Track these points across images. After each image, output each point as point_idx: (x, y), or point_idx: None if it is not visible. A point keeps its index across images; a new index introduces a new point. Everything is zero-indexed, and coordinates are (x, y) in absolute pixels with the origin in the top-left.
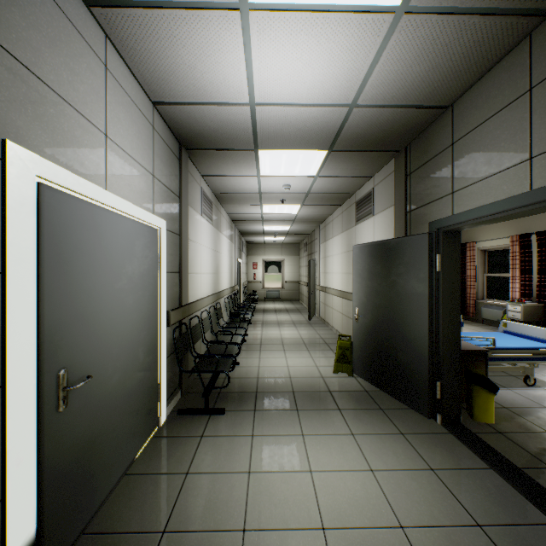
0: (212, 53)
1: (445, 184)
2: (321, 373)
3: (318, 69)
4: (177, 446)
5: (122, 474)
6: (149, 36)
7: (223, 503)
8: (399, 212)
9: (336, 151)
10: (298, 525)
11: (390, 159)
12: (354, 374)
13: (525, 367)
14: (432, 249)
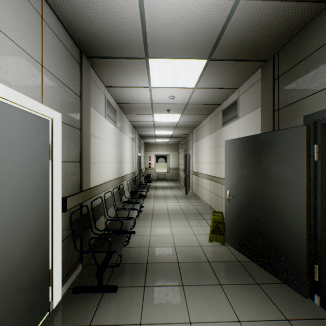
0: None
1: None
2: (199, 241)
3: None
4: None
5: None
6: None
7: None
8: (266, 112)
9: (214, 60)
10: None
11: (256, 70)
12: (225, 243)
13: None
14: (310, 140)
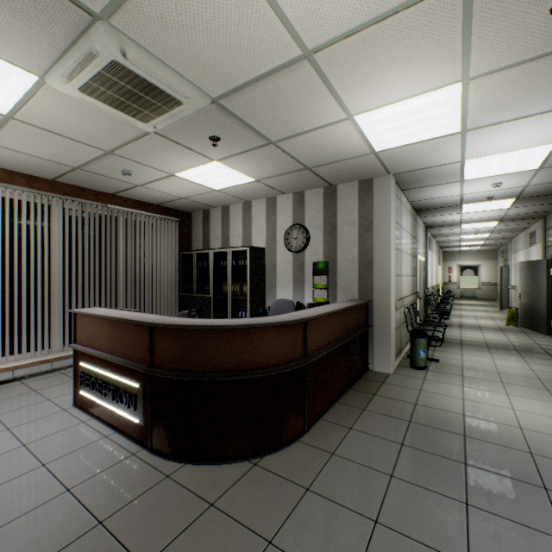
0: (449, 217)
1: None
2: (497, 325)
3: (485, 214)
4: None
5: None
6: (432, 218)
7: (453, 334)
8: (542, 247)
9: (503, 221)
10: (476, 338)
11: (539, 219)
12: (518, 327)
13: None
14: (549, 266)
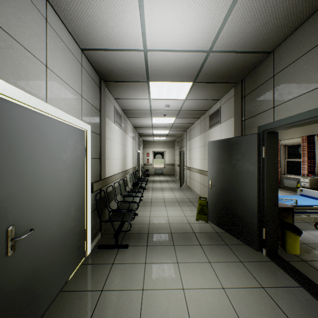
0: (118, 12)
1: (268, 102)
2: (188, 220)
3: (188, 25)
4: (96, 271)
5: (58, 292)
6: None
7: (124, 313)
8: (237, 121)
9: (198, 82)
10: None
11: (231, 88)
12: (209, 221)
13: (315, 217)
14: (260, 143)
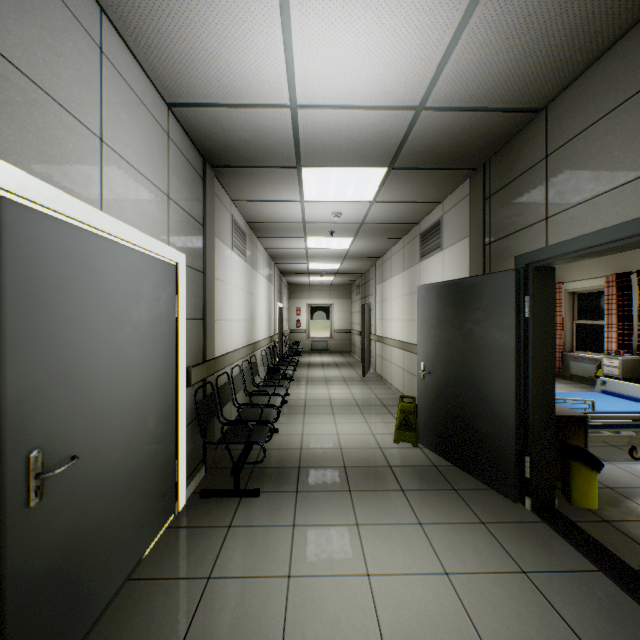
0: (241, 34)
1: (537, 208)
2: (378, 442)
3: (378, 57)
4: (197, 540)
5: (124, 580)
6: (158, 9)
7: (254, 621)
8: (476, 245)
9: (398, 169)
10: None
11: (464, 180)
12: (419, 445)
13: (630, 436)
14: (520, 290)
